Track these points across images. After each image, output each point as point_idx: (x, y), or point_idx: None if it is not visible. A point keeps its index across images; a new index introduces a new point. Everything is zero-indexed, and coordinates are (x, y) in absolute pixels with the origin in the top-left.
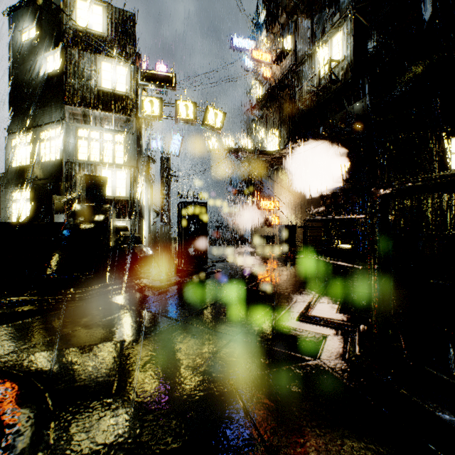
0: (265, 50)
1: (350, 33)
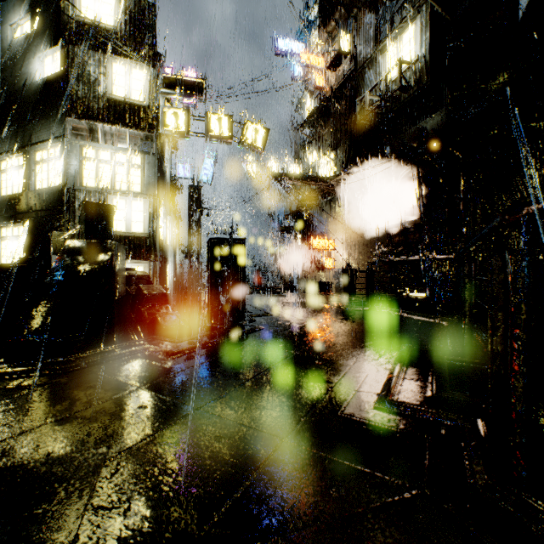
0: (317, 53)
1: (426, 27)
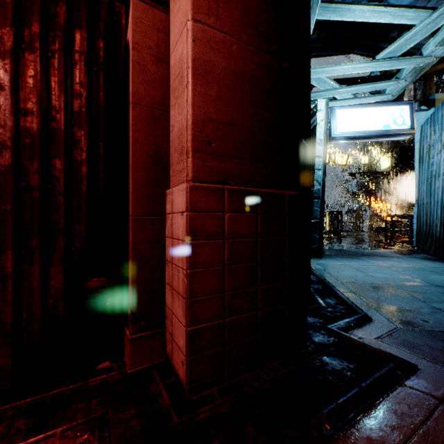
0: None
1: None
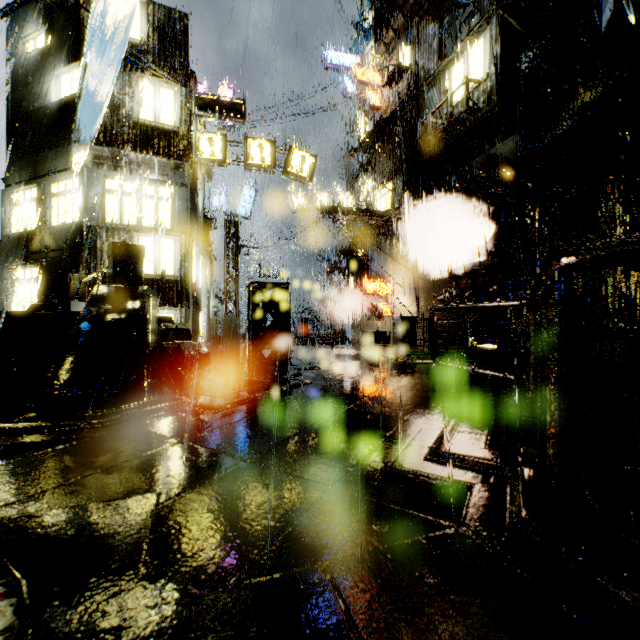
0: (373, 67)
1: (496, 40)
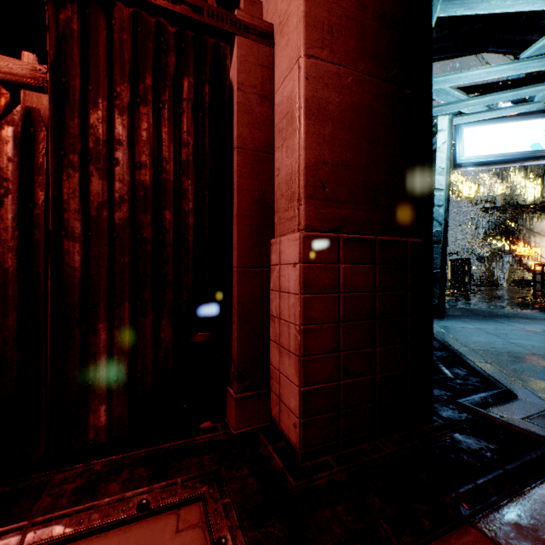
0: None
1: None
